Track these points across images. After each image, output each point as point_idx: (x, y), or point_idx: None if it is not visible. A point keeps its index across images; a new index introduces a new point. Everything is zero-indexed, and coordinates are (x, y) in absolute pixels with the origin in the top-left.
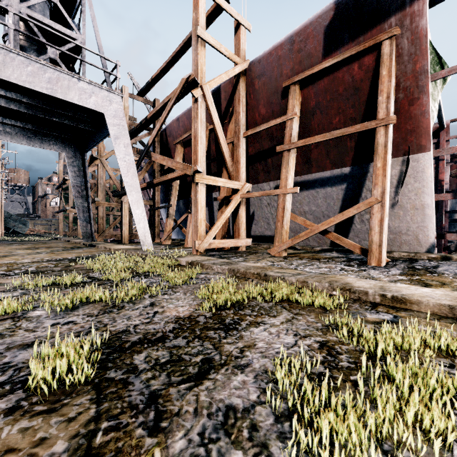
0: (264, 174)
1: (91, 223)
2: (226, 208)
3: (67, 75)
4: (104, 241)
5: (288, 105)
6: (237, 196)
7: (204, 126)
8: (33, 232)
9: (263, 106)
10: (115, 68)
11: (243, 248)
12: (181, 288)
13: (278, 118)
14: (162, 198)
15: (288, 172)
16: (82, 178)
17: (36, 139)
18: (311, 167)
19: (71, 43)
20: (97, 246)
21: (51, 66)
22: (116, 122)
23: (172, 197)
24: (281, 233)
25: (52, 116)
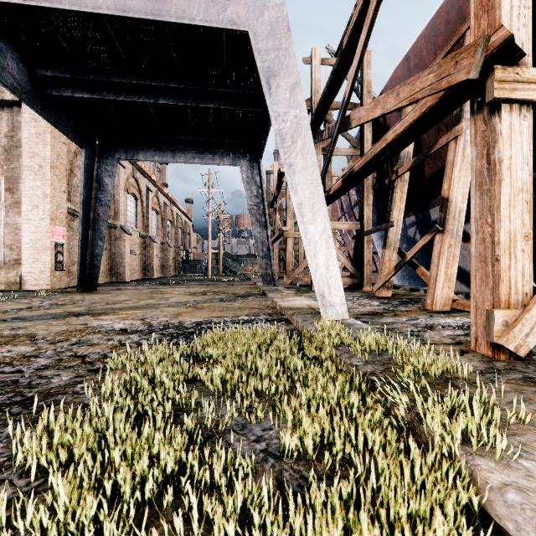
0: None
1: (270, 259)
2: None
3: None
4: (293, 285)
5: None
6: None
7: None
8: (246, 271)
9: None
10: None
11: None
12: None
13: None
14: (376, 219)
15: None
16: (259, 197)
17: (208, 154)
18: None
19: None
20: (267, 296)
21: None
22: (271, 45)
23: (394, 208)
24: None
25: (206, 102)
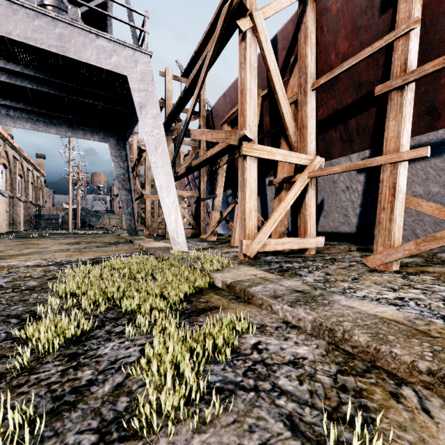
0: (342, 144)
1: (134, 216)
2: (285, 194)
3: (83, 30)
4: (151, 236)
5: (398, 13)
6: (303, 174)
7: (255, 73)
8: (104, 225)
9: (345, 37)
10: (144, 24)
11: (312, 250)
12: (166, 441)
13: (378, 40)
14: (210, 189)
15: (402, 124)
16: (125, 169)
17: (80, 130)
18: (437, 118)
19: (95, 0)
20: (134, 242)
21: (63, 19)
22: (142, 87)
23: (218, 186)
24: (390, 231)
25: (85, 97)
